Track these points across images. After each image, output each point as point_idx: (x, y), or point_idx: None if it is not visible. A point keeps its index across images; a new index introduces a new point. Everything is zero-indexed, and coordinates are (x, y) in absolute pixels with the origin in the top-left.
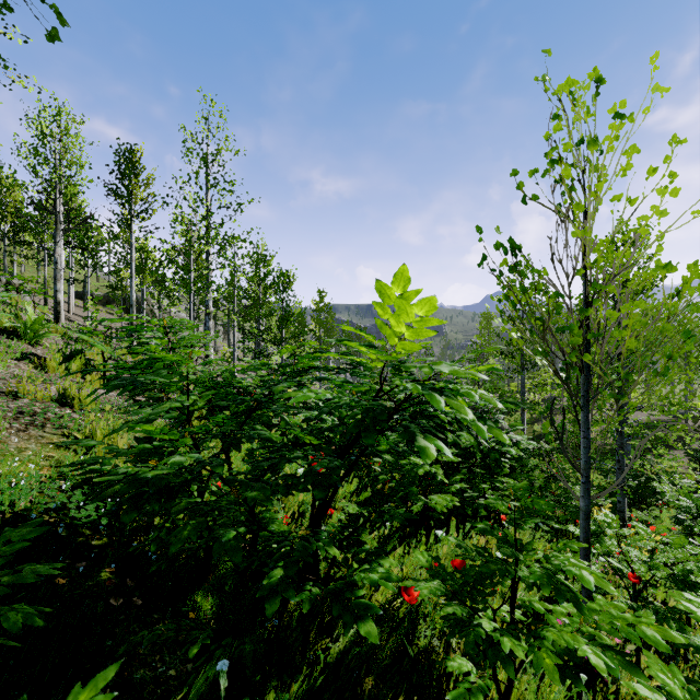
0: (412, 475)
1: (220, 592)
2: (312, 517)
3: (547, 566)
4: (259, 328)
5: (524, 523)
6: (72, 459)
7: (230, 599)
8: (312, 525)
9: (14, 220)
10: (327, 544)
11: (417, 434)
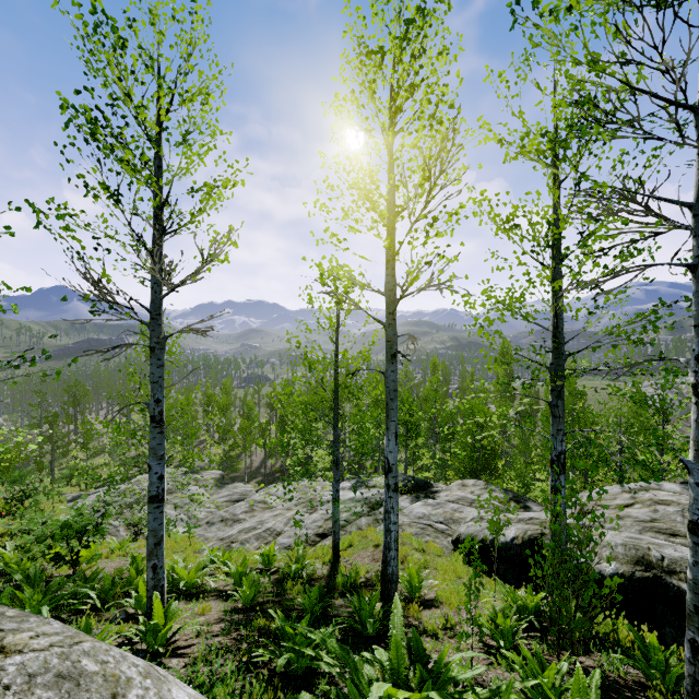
0: None
1: None
2: None
3: None
4: None
5: None
6: None
7: None
8: None
9: None
10: None
11: None
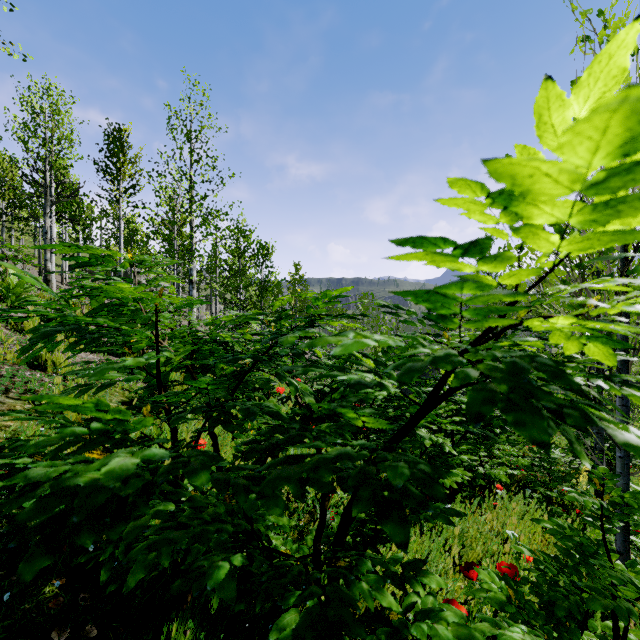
0: (417, 446)
1: (203, 620)
2: (322, 512)
3: (638, 579)
4: (239, 298)
5: (609, 523)
6: (34, 429)
7: (216, 635)
8: (322, 522)
9: (11, 197)
10: (375, 585)
11: (591, 415)
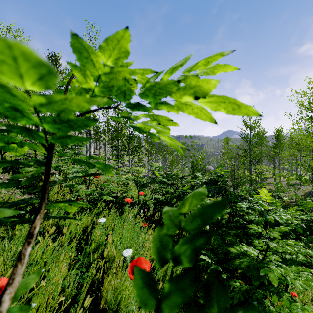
0: (257, 277)
1: None
2: None
3: None
4: (119, 144)
5: None
6: None
7: None
8: None
9: None
10: None
11: None
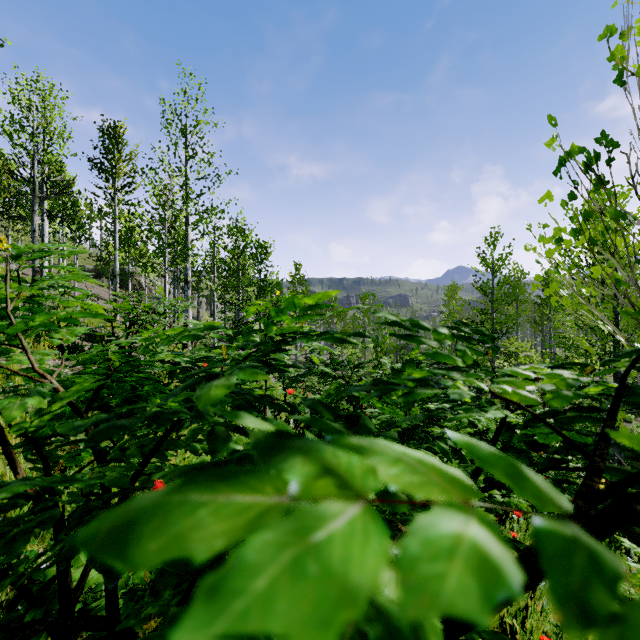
0: None
1: None
2: None
3: None
4: (239, 299)
5: None
6: None
7: None
8: None
9: (7, 196)
10: None
11: None
